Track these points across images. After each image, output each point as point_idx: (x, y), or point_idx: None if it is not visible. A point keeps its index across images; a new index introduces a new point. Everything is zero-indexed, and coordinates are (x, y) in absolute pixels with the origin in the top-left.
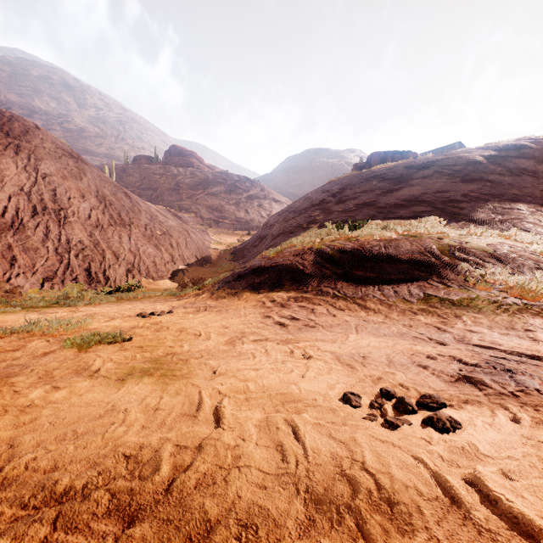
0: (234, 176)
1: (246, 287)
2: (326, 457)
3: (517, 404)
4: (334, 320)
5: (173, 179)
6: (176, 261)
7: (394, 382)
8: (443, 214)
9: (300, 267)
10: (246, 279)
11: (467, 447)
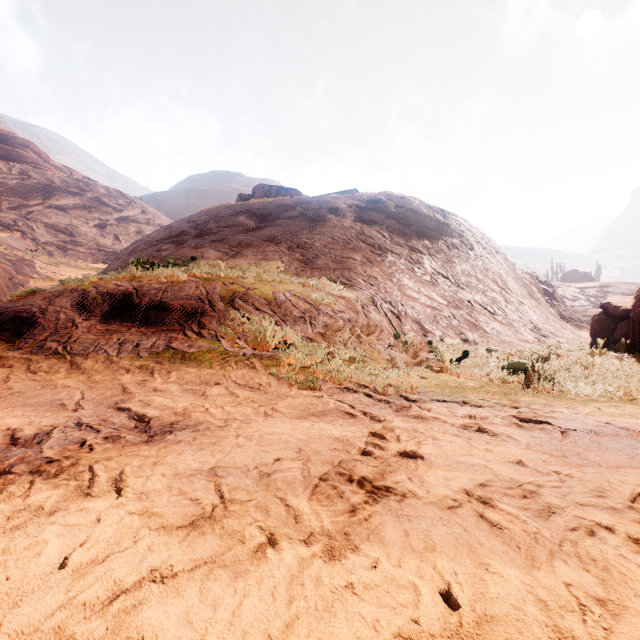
0: (100, 188)
1: None
2: None
3: None
4: None
5: None
6: None
7: None
8: (289, 258)
9: (37, 314)
10: None
11: None
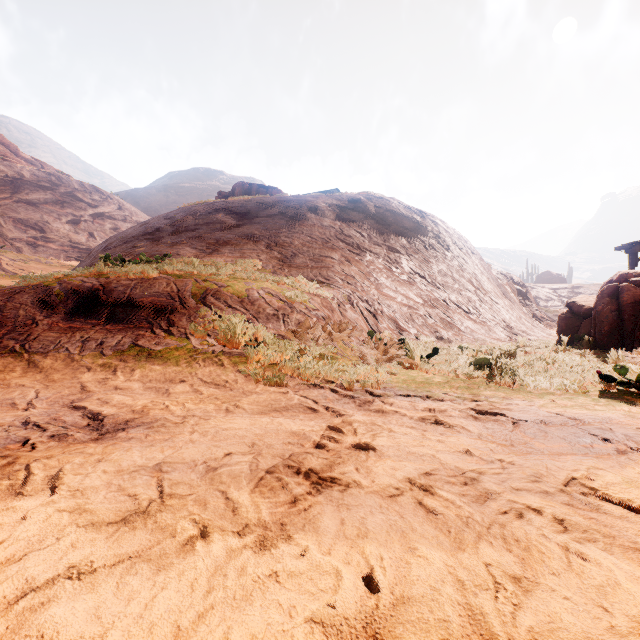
0: (73, 183)
1: None
2: None
3: None
4: None
5: None
6: None
7: None
8: (267, 256)
9: None
10: None
11: None
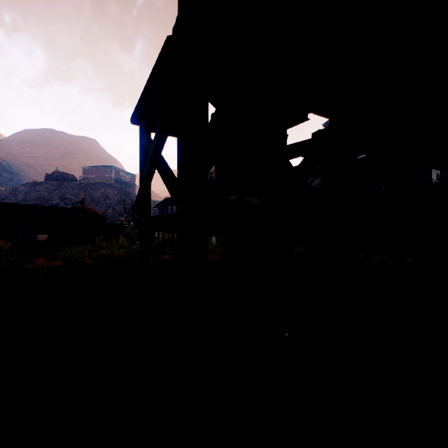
0: None
1: None
2: None
3: None
4: None
5: None
6: None
7: None
8: None
9: None
10: None
11: None
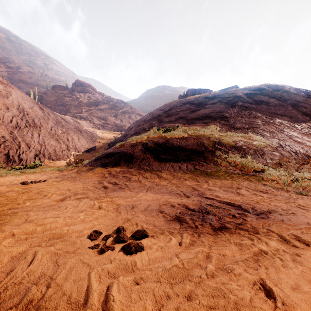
0: (114, 100)
1: (99, 165)
2: (34, 277)
3: (191, 233)
4: (138, 184)
5: (76, 100)
6: (70, 149)
7: (134, 222)
8: (219, 124)
9: (131, 153)
10: (101, 160)
11: (130, 264)
